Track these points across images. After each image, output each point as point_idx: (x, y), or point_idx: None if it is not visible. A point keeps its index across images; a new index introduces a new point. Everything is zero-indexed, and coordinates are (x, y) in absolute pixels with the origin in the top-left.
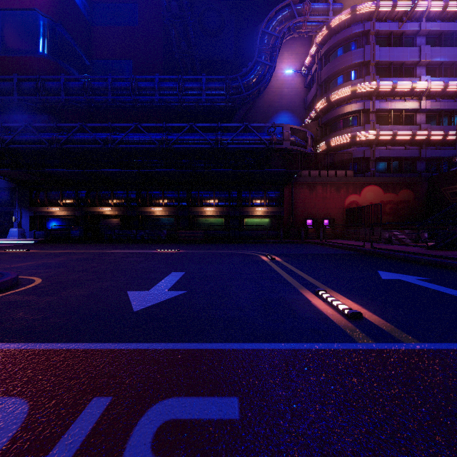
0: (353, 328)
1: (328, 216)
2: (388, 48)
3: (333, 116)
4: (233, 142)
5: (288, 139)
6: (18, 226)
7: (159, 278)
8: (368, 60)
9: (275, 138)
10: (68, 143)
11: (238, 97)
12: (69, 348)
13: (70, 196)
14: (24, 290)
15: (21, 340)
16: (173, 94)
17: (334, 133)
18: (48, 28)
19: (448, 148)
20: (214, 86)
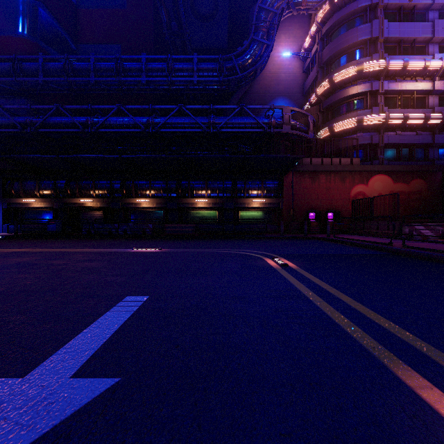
0: None
1: (332, 208)
2: (397, 23)
3: (337, 99)
4: (227, 126)
5: (289, 123)
6: None
7: (91, 317)
8: (376, 36)
9: (274, 121)
10: (44, 127)
11: (233, 79)
12: None
13: (47, 186)
14: None
15: None
16: (161, 76)
17: (337, 118)
18: (27, 6)
19: None
20: (206, 66)
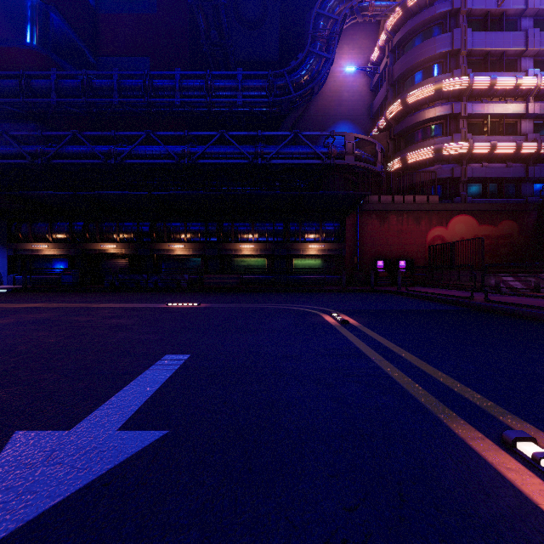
0: None
1: (405, 255)
2: (483, 33)
3: (410, 123)
4: (279, 156)
5: (352, 153)
6: None
7: (129, 376)
8: (458, 48)
9: (334, 151)
10: (58, 157)
11: (285, 99)
12: None
13: (62, 228)
14: None
15: None
16: (199, 96)
17: (411, 147)
18: (37, 11)
19: None
20: (253, 84)
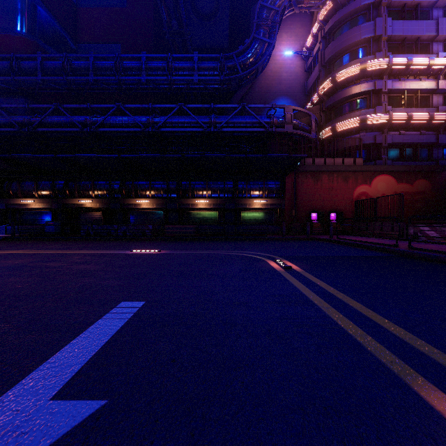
0: None
1: (335, 208)
2: (401, 21)
3: (339, 98)
4: (229, 125)
5: (291, 122)
6: None
7: (81, 326)
8: (380, 34)
9: (275, 120)
10: (42, 126)
11: (234, 78)
12: None
13: (46, 186)
14: None
15: None
16: (162, 75)
17: (340, 118)
18: (26, 4)
19: None
20: (207, 65)
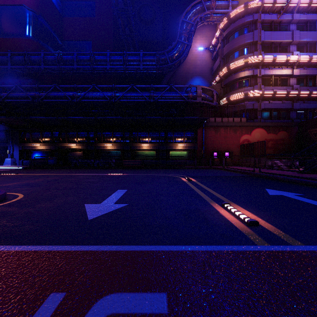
0: (252, 233)
1: (228, 149)
2: (270, 32)
3: (232, 79)
4: (162, 98)
5: (200, 96)
6: (11, 157)
7: (108, 194)
8: (256, 40)
9: (191, 95)
10: (46, 98)
11: (165, 66)
12: (37, 249)
13: (47, 135)
14: (10, 203)
15: (1, 243)
16: (119, 64)
17: (232, 92)
18: (32, 18)
19: (312, 102)
20: (148, 58)
